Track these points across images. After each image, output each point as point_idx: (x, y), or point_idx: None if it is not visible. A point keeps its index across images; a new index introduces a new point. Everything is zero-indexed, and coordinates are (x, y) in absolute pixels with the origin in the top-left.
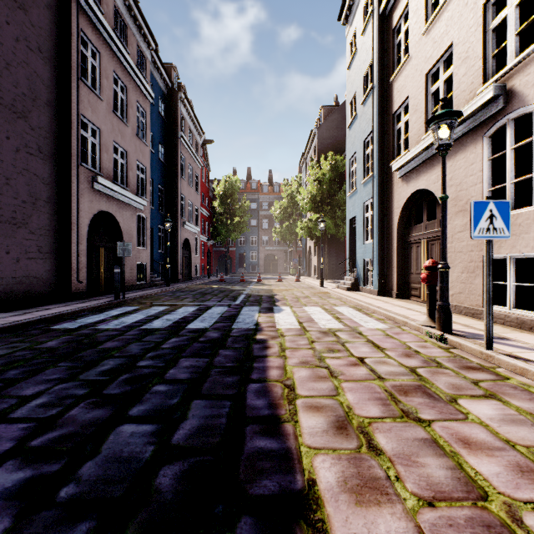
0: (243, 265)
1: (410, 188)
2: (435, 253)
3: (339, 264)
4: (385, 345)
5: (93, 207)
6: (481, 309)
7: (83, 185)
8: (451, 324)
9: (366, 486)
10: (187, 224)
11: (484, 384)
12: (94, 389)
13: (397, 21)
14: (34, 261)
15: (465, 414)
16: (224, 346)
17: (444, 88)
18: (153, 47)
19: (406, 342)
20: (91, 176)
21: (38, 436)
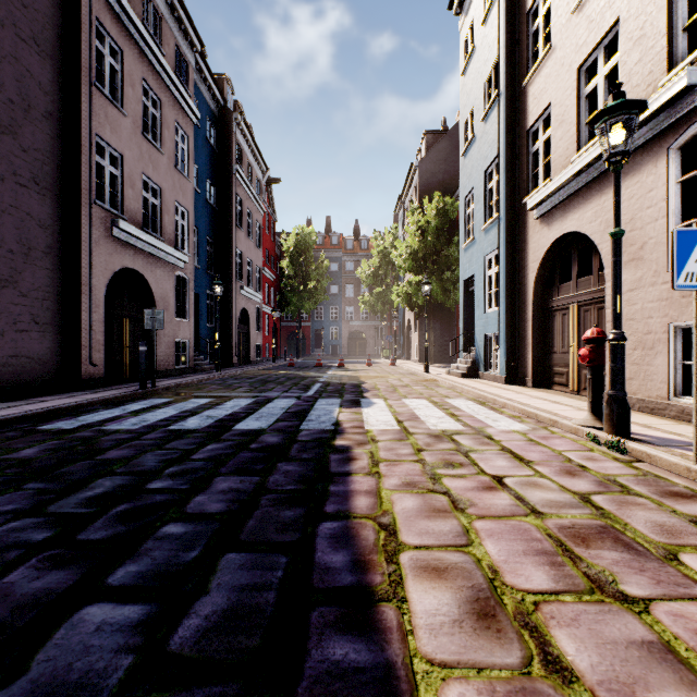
0: (320, 345)
1: (552, 233)
2: (591, 322)
3: (448, 343)
4: (530, 456)
5: (112, 262)
6: (665, 403)
7: (99, 231)
8: (629, 425)
9: None
10: (245, 290)
11: None
12: (64, 530)
13: None
14: (27, 335)
15: None
16: (286, 457)
17: (605, 86)
18: (197, 48)
19: (562, 451)
20: (110, 219)
21: None
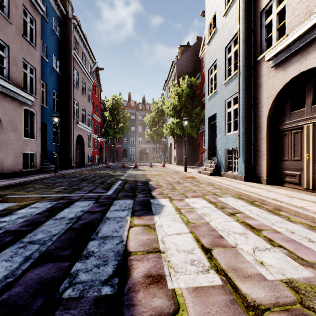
0: (125, 156)
1: (289, 73)
2: None
3: (191, 155)
4: None
5: None
6: None
7: None
8: None
9: None
10: (80, 124)
11: None
12: None
13: None
14: None
15: None
16: None
17: None
18: None
19: None
20: None
21: None
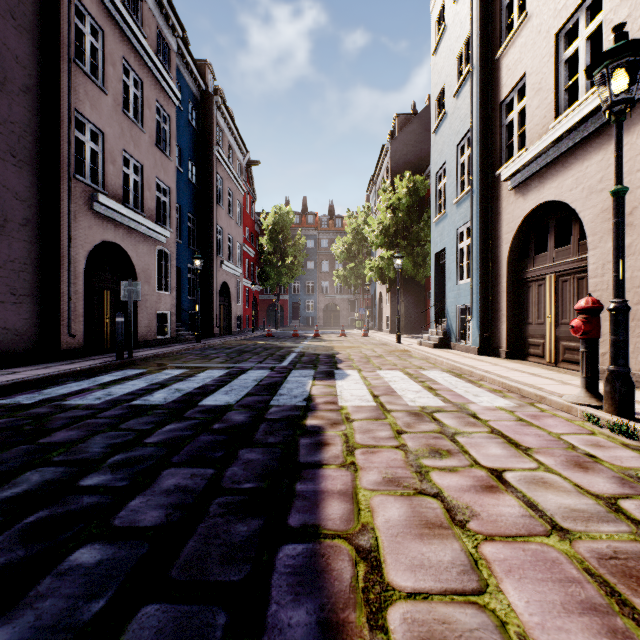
0: (297, 317)
1: (528, 203)
2: (570, 293)
3: (418, 315)
4: (527, 442)
5: (92, 235)
6: None
7: (78, 205)
8: (634, 404)
9: None
10: (225, 264)
11: None
12: None
13: None
14: (3, 306)
15: None
16: (250, 441)
17: (586, 49)
18: (179, 33)
19: (561, 435)
20: (90, 194)
21: None
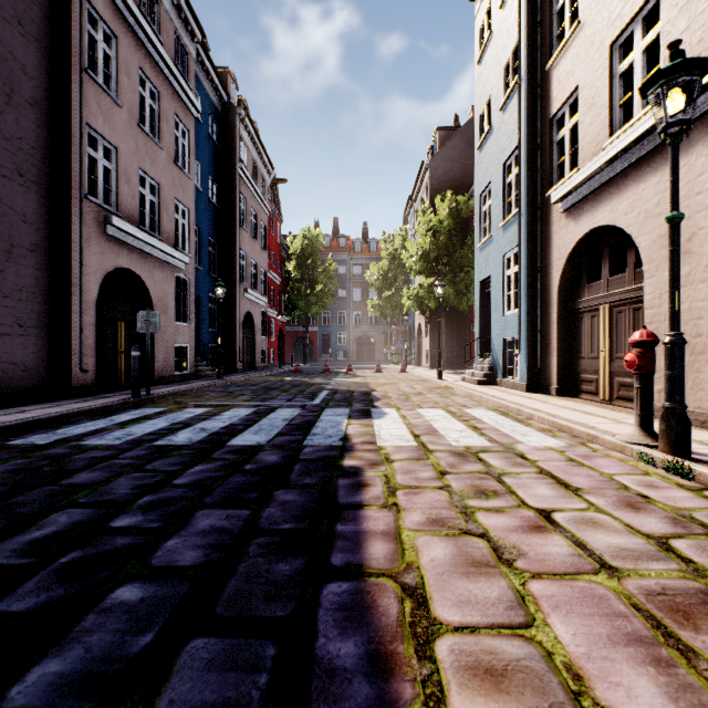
0: (327, 351)
1: (580, 227)
2: (625, 325)
3: (460, 349)
4: (577, 482)
5: (105, 261)
6: None
7: (90, 228)
8: (691, 443)
9: None
10: (249, 292)
11: None
12: None
13: None
14: (9, 339)
15: None
16: (285, 482)
17: (643, 62)
18: (198, 38)
19: (613, 475)
20: (102, 216)
21: None
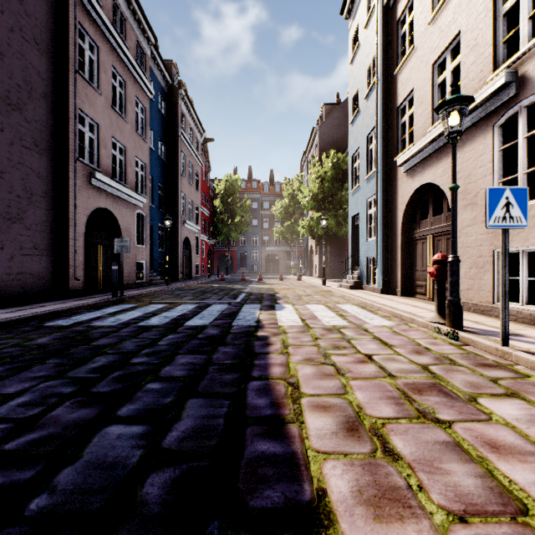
0: (244, 265)
1: (415, 183)
2: (442, 249)
3: (341, 264)
4: (393, 342)
5: (90, 203)
6: (491, 306)
7: (81, 181)
8: (462, 321)
9: (385, 497)
10: (187, 223)
11: (504, 382)
12: (82, 387)
13: (402, 12)
14: (29, 257)
15: (487, 414)
16: (224, 343)
17: (451, 79)
18: (152, 42)
19: (415, 339)
20: (89, 172)
21: (14, 439)
